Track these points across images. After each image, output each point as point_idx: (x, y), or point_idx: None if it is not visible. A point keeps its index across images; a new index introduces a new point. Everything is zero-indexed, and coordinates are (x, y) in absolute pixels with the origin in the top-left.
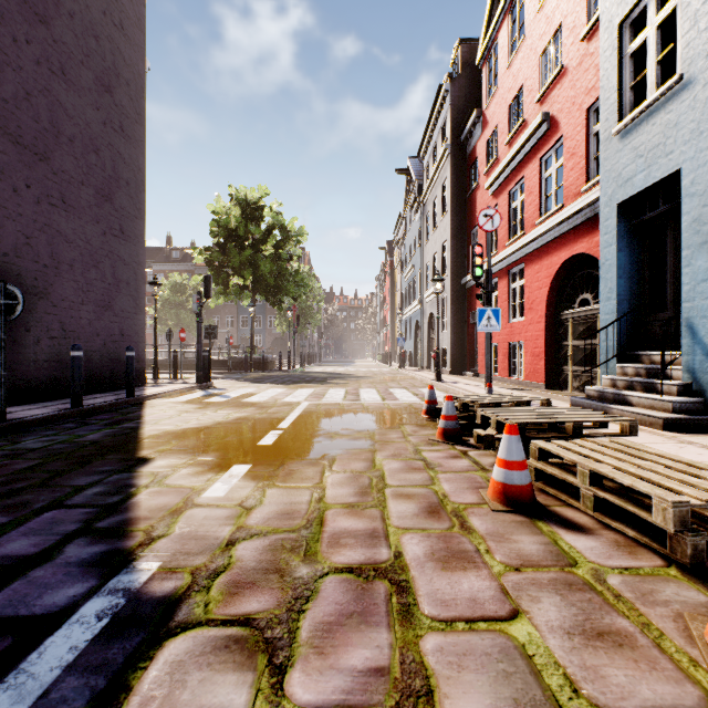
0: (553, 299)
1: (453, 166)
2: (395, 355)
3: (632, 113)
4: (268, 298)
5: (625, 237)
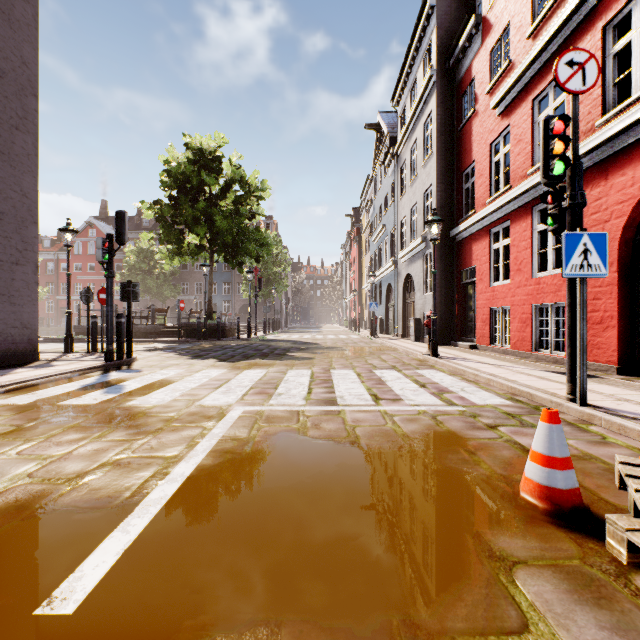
0: (631, 235)
1: (439, 96)
2: (362, 321)
3: None
4: (227, 258)
5: None
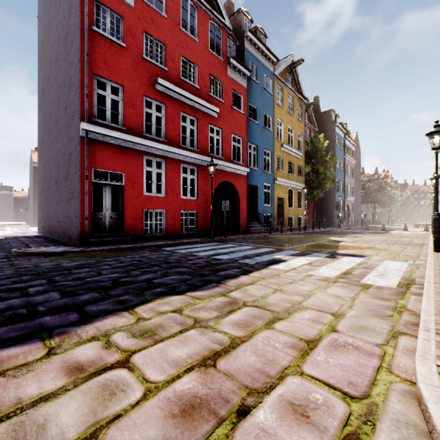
0: None
1: None
2: None
3: None
4: (379, 203)
5: None
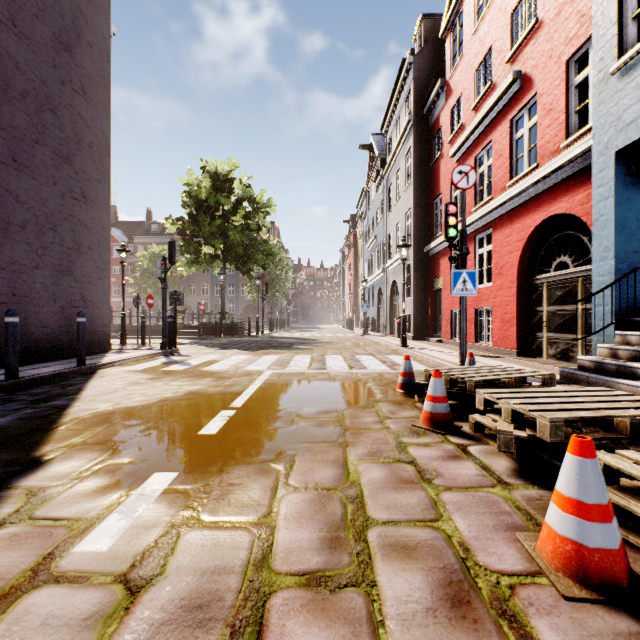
0: (525, 263)
1: (416, 137)
2: (358, 321)
3: (638, 44)
4: (238, 266)
5: (624, 188)
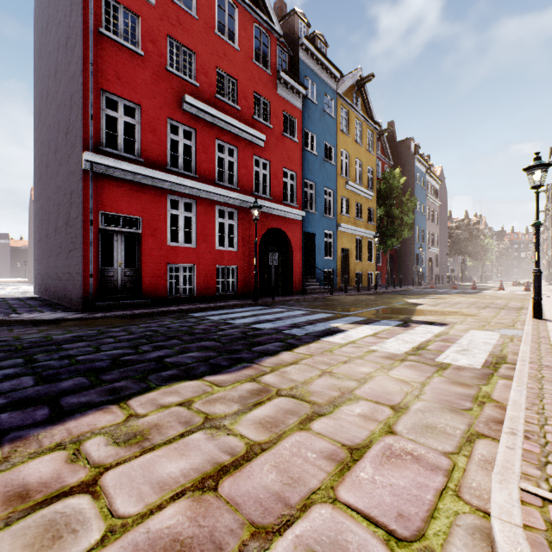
0: None
1: (551, 212)
2: None
3: None
4: (470, 256)
5: None
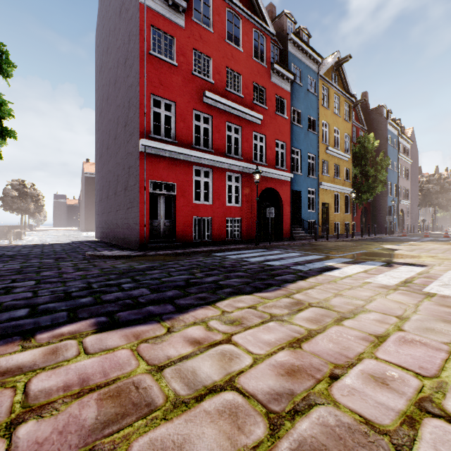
0: None
1: None
2: None
3: None
4: (441, 207)
5: None
